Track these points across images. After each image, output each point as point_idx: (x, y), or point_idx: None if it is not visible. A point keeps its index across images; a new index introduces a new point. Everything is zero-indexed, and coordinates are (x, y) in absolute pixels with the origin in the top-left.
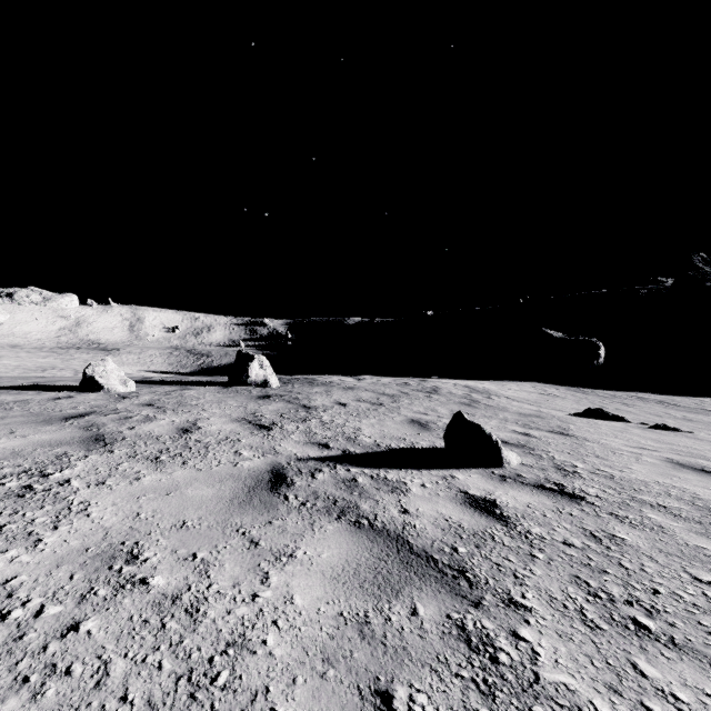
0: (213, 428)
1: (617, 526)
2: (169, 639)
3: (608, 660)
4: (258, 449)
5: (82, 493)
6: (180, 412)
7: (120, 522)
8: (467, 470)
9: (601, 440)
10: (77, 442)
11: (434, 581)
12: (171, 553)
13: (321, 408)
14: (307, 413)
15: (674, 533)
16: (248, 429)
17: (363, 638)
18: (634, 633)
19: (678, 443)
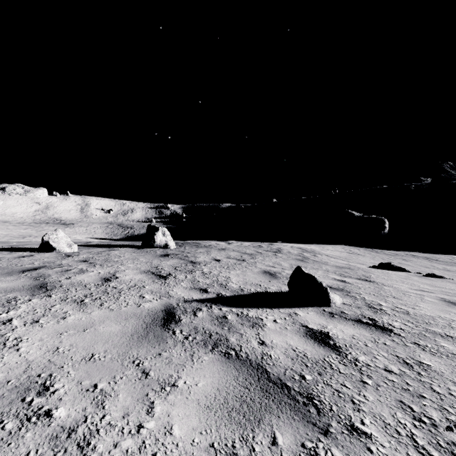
0: (127, 277)
1: (421, 353)
2: None
3: None
4: (156, 293)
5: (18, 331)
6: (105, 266)
7: (41, 356)
8: (305, 308)
9: (393, 285)
10: (26, 289)
11: (289, 408)
12: (77, 384)
13: (203, 263)
14: (193, 267)
15: None
16: (151, 278)
17: None
18: None
19: (445, 287)
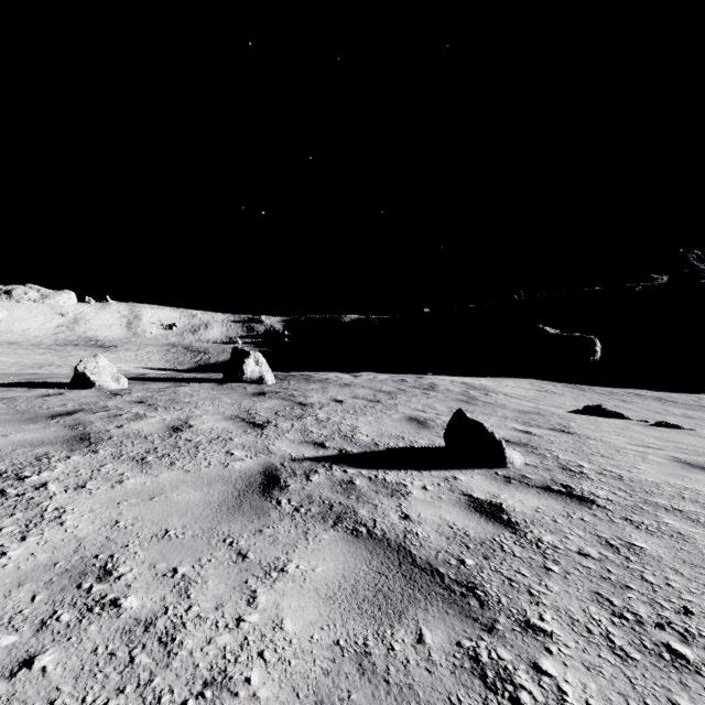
0: (205, 426)
1: (633, 532)
2: (137, 677)
3: (646, 700)
4: (250, 448)
5: (58, 498)
6: (172, 410)
7: (96, 532)
8: (469, 471)
9: (604, 438)
10: (60, 442)
11: (441, 600)
12: (149, 568)
13: (317, 405)
14: (302, 411)
15: (696, 541)
16: (241, 427)
17: (363, 673)
18: (671, 664)
19: (682, 441)
